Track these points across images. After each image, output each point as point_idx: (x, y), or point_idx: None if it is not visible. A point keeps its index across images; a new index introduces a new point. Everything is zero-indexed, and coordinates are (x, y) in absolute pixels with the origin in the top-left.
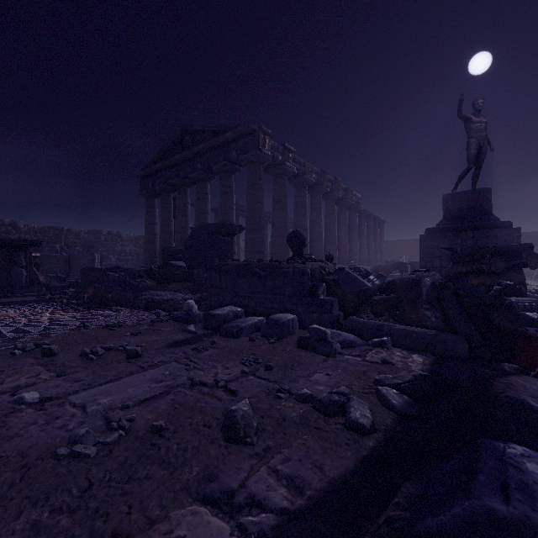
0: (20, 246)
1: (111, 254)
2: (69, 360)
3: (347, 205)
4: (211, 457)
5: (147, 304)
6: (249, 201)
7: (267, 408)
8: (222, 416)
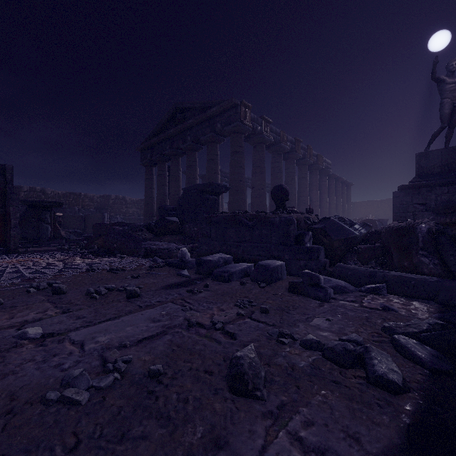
0: (46, 207)
1: (118, 214)
2: (75, 298)
3: (318, 170)
4: (216, 413)
5: (146, 252)
6: (232, 166)
7: (271, 355)
8: (223, 361)
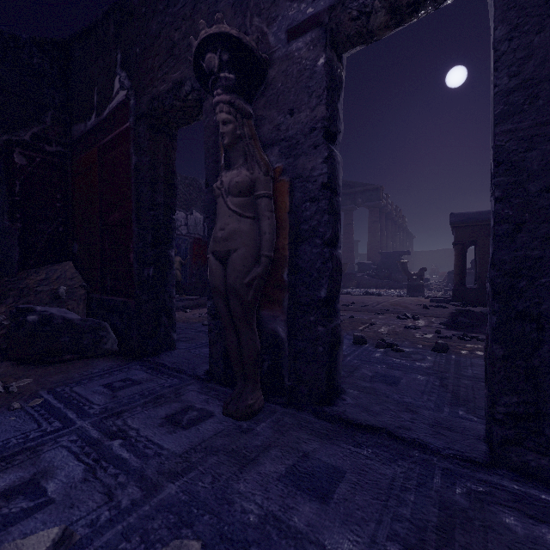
0: None
1: None
2: None
3: (401, 228)
4: None
5: None
6: (372, 231)
7: None
8: None
